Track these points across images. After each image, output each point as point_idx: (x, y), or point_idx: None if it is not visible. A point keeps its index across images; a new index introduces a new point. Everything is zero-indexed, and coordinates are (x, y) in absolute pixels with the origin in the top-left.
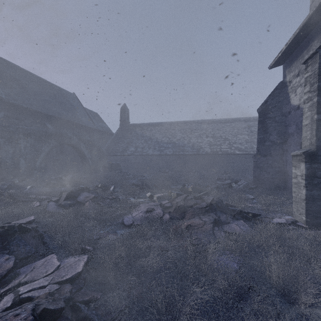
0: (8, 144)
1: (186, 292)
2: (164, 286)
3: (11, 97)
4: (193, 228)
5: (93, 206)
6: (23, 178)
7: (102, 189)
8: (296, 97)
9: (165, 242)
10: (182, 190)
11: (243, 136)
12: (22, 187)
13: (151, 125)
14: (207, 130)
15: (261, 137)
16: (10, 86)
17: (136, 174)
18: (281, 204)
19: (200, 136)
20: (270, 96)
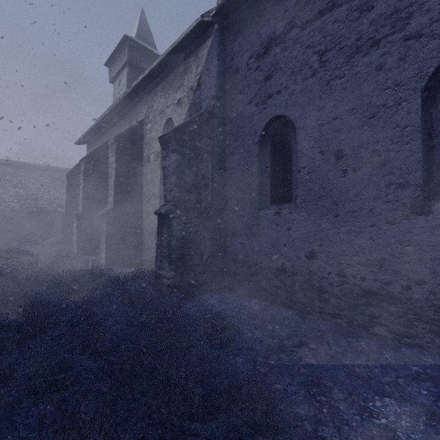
0: None
1: None
2: None
3: None
4: None
5: None
6: None
7: None
8: None
9: None
10: None
11: None
12: None
13: None
14: (16, 177)
15: (70, 199)
16: None
17: None
18: None
19: (1, 184)
20: (76, 166)
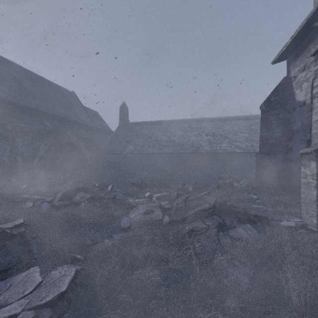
0: (5, 142)
1: (191, 316)
2: (164, 308)
3: (9, 94)
4: (196, 233)
5: (88, 208)
6: (20, 177)
7: (100, 188)
8: (302, 93)
9: (165, 249)
10: (182, 190)
11: (243, 134)
12: (18, 186)
13: (151, 123)
14: (207, 128)
15: (264, 134)
16: (9, 84)
17: (135, 172)
18: (287, 205)
19: (200, 134)
20: (273, 92)
